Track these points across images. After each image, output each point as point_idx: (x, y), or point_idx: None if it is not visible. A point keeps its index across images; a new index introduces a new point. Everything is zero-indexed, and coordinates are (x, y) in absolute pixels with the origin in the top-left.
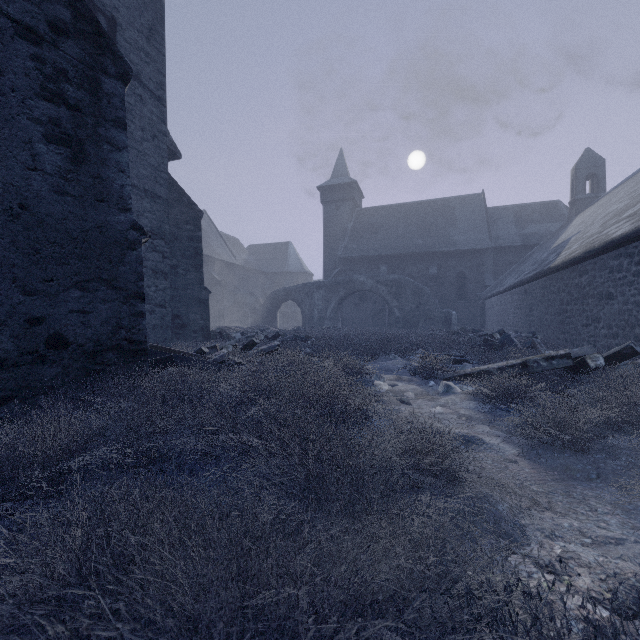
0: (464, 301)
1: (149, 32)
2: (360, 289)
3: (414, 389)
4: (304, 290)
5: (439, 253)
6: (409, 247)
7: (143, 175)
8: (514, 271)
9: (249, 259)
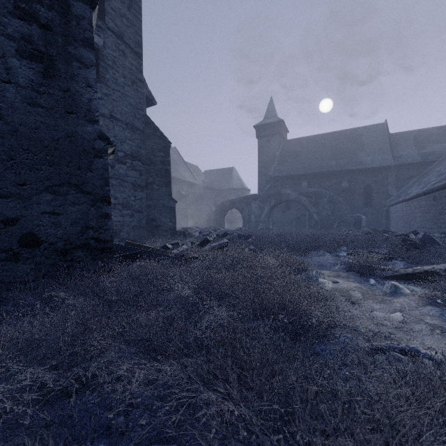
0: (370, 208)
1: (129, 3)
2: (286, 199)
3: (358, 287)
4: (244, 201)
5: (349, 171)
6: (324, 167)
7: (125, 112)
8: (416, 183)
9: (205, 180)
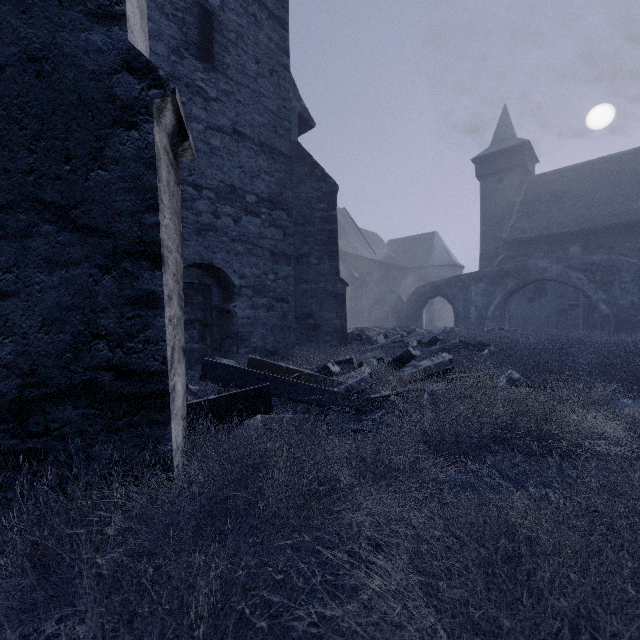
0: None
1: None
2: (539, 278)
3: None
4: (457, 283)
5: None
6: (620, 215)
7: (258, 123)
8: None
9: (389, 254)
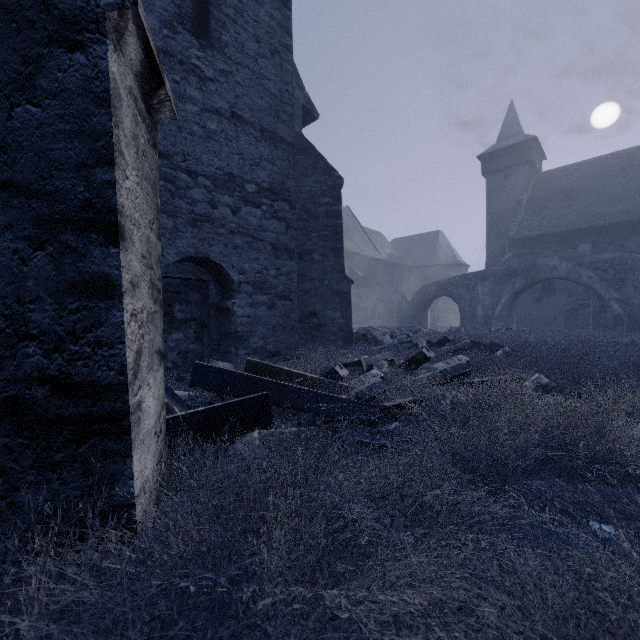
0: None
1: None
2: (548, 277)
3: None
4: (463, 282)
5: None
6: (632, 212)
7: (258, 107)
8: None
9: (393, 253)
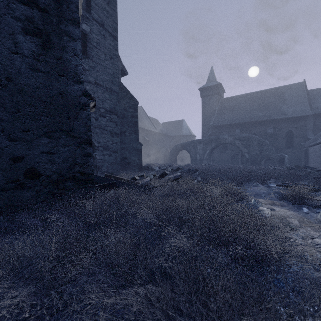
0: (291, 148)
1: None
2: (224, 143)
3: (293, 215)
4: (191, 144)
5: (274, 120)
6: (254, 117)
7: (105, 79)
8: None
9: (162, 129)
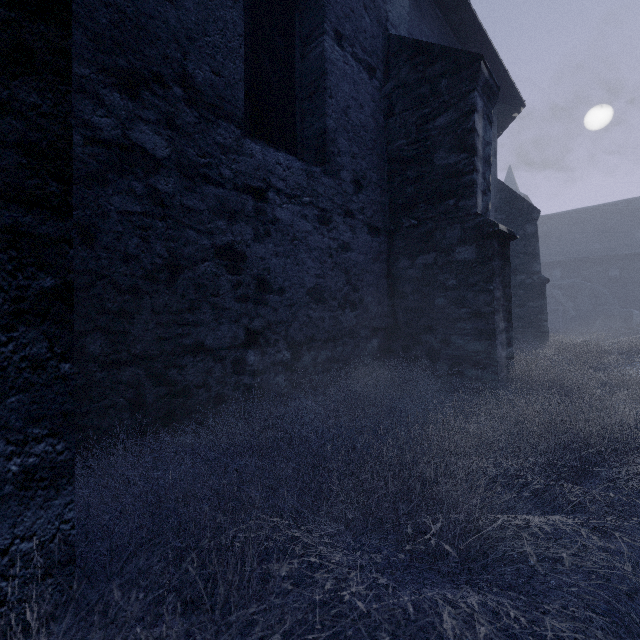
0: None
1: None
2: None
3: None
4: None
5: (620, 256)
6: (585, 252)
7: None
8: None
9: None
